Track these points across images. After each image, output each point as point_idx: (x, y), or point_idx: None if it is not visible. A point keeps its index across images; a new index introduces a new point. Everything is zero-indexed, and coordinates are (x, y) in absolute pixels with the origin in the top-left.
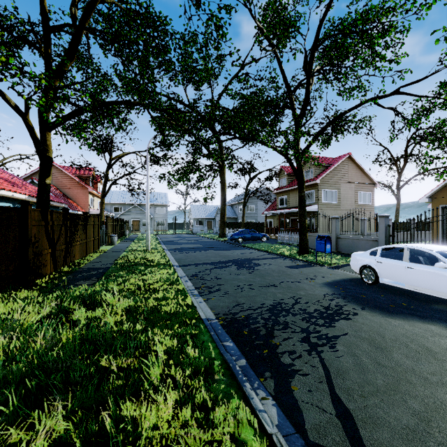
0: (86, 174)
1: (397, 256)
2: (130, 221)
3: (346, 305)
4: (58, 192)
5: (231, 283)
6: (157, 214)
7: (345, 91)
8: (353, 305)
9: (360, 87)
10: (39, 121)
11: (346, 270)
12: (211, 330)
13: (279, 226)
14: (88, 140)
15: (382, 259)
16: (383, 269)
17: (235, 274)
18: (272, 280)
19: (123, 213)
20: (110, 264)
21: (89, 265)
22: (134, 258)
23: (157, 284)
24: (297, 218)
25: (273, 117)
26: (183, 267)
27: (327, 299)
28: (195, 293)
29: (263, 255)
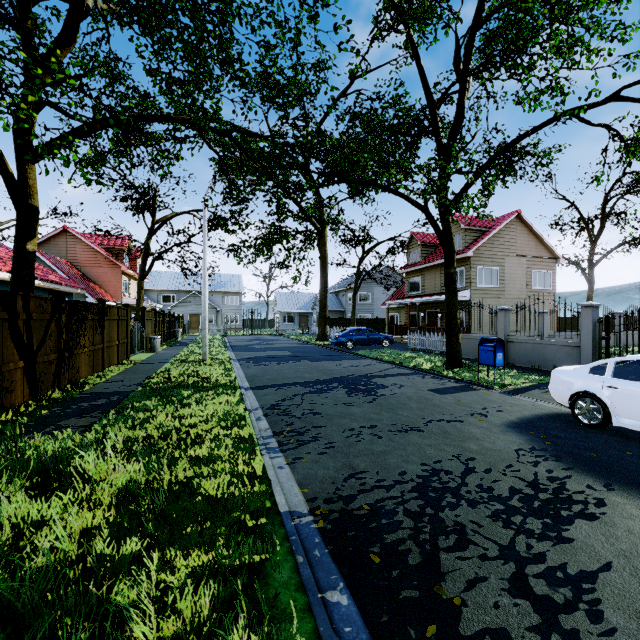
0: (117, 246)
1: (639, 376)
2: (186, 315)
3: (569, 478)
4: (74, 272)
5: (338, 424)
6: (226, 305)
7: (528, 96)
8: (583, 478)
9: (554, 89)
10: (15, 145)
11: (535, 397)
12: (299, 547)
13: (408, 323)
14: (117, 191)
15: (618, 382)
16: (622, 401)
17: (344, 404)
18: (411, 417)
19: (176, 304)
20: (135, 385)
21: (99, 387)
22: (178, 375)
23: (205, 426)
24: (437, 311)
25: (402, 151)
26: (257, 390)
27: (526, 463)
28: (271, 446)
29: (388, 370)
